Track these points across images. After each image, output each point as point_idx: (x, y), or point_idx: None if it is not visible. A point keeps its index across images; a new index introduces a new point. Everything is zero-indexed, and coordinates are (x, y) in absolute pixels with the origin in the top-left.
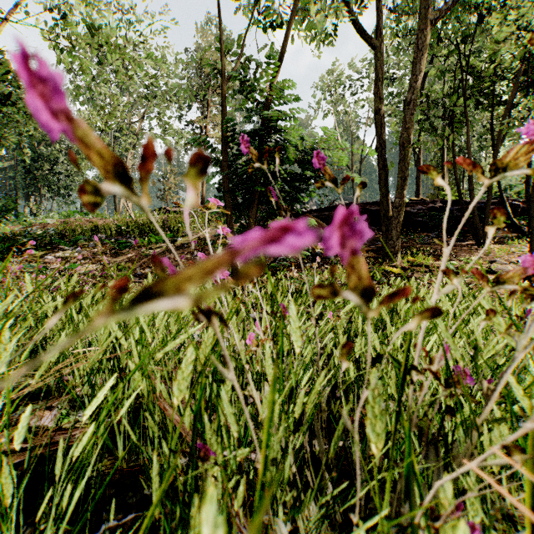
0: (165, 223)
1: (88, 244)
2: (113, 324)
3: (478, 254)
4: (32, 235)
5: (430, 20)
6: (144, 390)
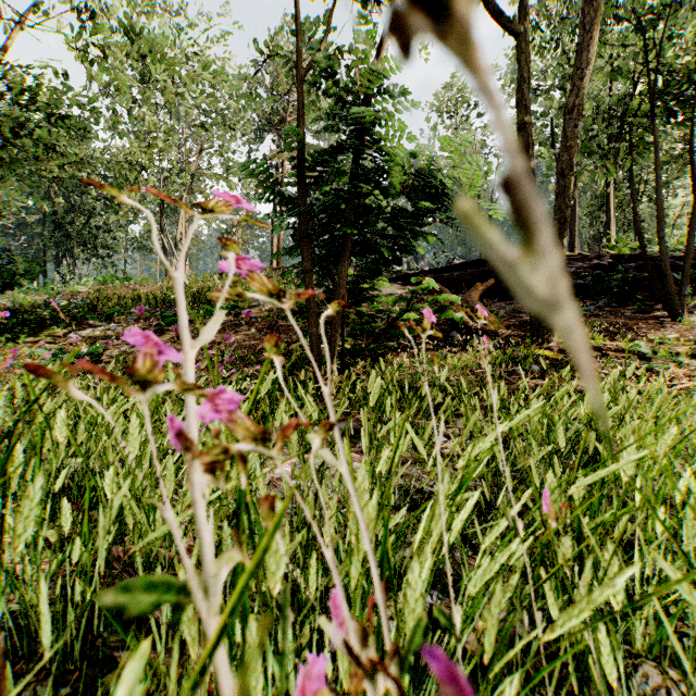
0: None
1: (126, 318)
2: None
3: (673, 330)
4: (53, 307)
5: None
6: None
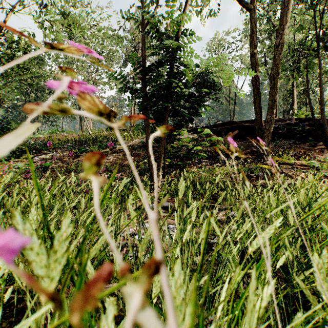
0: (109, 136)
1: (61, 149)
2: None
3: None
4: (27, 144)
5: None
6: None
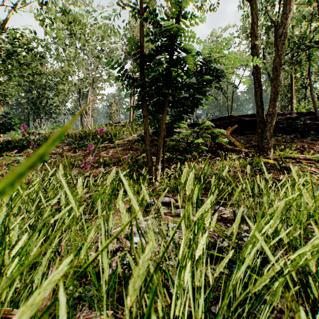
0: (108, 131)
1: (61, 144)
2: None
3: None
4: (28, 140)
5: None
6: None
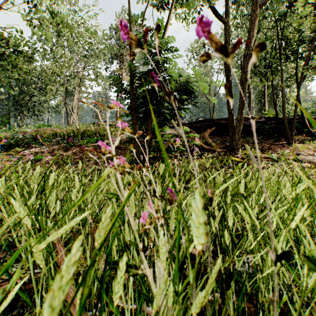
0: (97, 131)
1: (50, 143)
2: (18, 204)
3: (288, 149)
4: (16, 138)
5: (260, 5)
6: (45, 267)
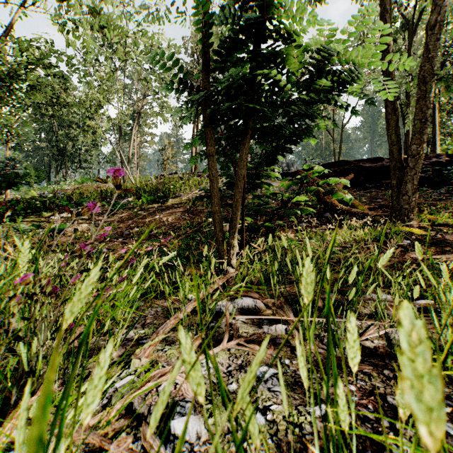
0: (158, 185)
1: None
2: None
3: None
4: (43, 198)
5: None
6: None
